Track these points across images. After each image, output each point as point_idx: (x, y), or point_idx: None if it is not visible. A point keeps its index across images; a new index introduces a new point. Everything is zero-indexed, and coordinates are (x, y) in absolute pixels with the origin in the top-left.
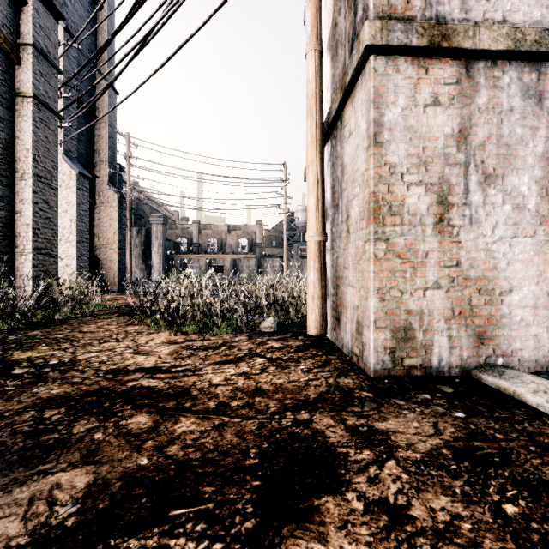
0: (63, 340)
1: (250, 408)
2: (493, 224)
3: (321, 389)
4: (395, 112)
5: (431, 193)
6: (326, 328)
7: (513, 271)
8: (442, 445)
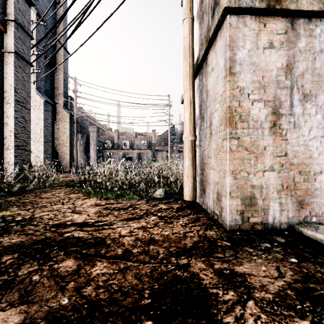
0: (28, 203)
1: (146, 254)
2: (309, 127)
3: (194, 239)
4: (243, 53)
5: (268, 107)
6: (196, 196)
7: (322, 159)
8: (286, 287)
